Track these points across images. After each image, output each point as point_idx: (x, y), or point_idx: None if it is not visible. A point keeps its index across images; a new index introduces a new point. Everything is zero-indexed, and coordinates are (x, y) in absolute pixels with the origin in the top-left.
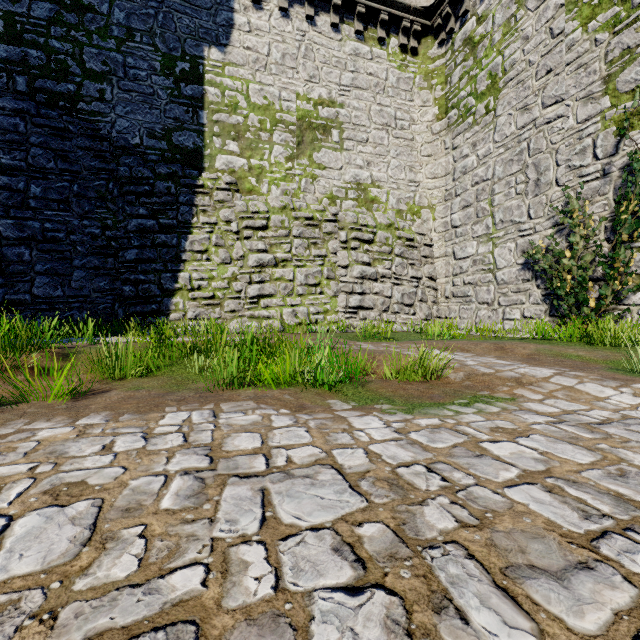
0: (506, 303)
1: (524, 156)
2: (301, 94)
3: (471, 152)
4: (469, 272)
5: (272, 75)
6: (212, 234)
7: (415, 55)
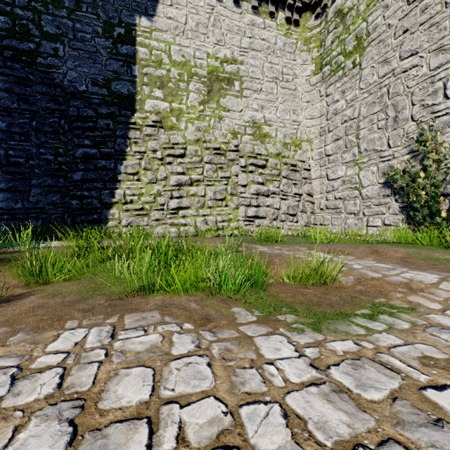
0: (369, 213)
1: (384, 99)
2: (211, 54)
3: (341, 98)
4: (339, 190)
5: (188, 39)
6: (142, 160)
7: (297, 26)
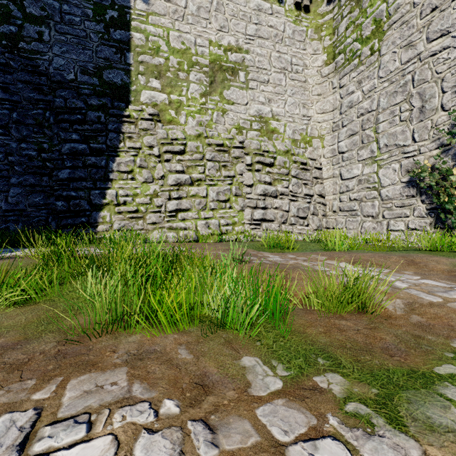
0: (390, 216)
1: (408, 87)
2: (213, 41)
3: (357, 89)
4: (355, 190)
5: (189, 24)
6: (137, 157)
7: (307, 12)
